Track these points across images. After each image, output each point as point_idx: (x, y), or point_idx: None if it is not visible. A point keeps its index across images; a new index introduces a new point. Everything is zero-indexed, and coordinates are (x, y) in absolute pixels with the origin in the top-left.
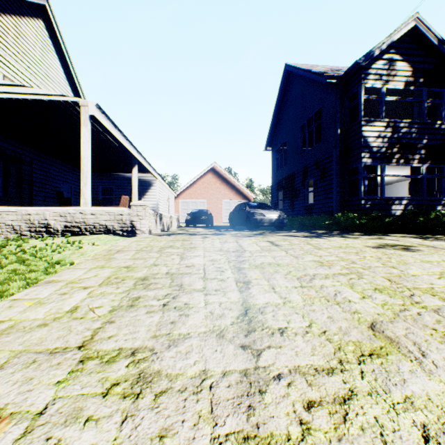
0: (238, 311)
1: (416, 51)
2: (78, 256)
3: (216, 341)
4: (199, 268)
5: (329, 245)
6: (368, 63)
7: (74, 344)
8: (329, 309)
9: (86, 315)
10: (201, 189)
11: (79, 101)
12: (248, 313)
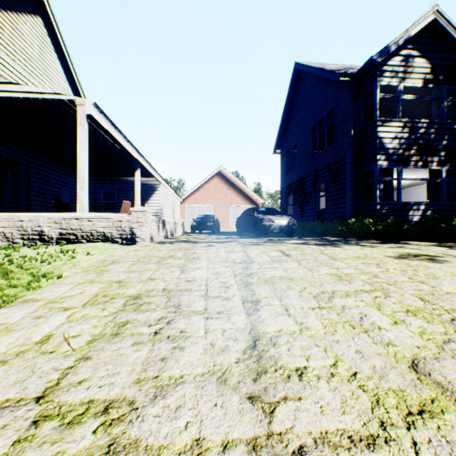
0: (244, 342)
1: (435, 46)
2: (69, 267)
3: (216, 389)
4: (201, 283)
5: (346, 255)
6: (383, 60)
7: (32, 393)
8: (356, 340)
9: (58, 348)
10: (207, 194)
11: (75, 99)
12: (257, 346)
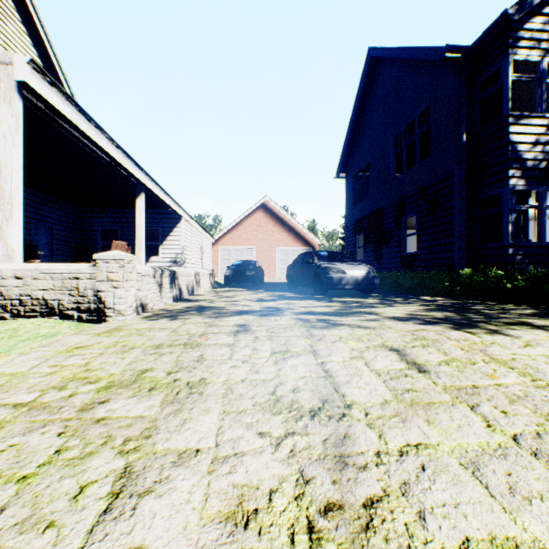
0: None
1: None
2: None
3: None
4: None
5: None
6: (518, 21)
7: None
8: None
9: None
10: (248, 232)
11: None
12: None
